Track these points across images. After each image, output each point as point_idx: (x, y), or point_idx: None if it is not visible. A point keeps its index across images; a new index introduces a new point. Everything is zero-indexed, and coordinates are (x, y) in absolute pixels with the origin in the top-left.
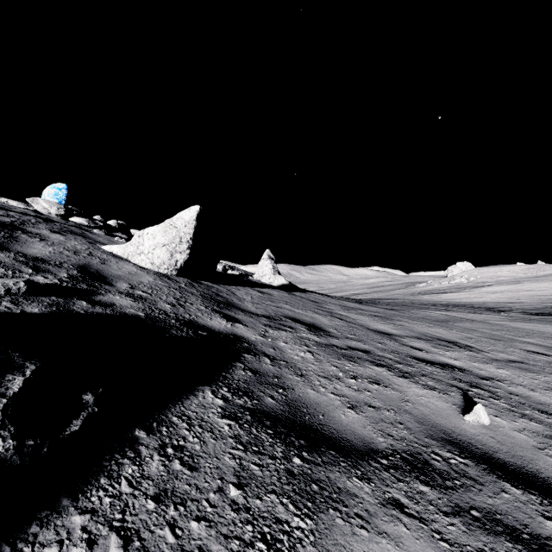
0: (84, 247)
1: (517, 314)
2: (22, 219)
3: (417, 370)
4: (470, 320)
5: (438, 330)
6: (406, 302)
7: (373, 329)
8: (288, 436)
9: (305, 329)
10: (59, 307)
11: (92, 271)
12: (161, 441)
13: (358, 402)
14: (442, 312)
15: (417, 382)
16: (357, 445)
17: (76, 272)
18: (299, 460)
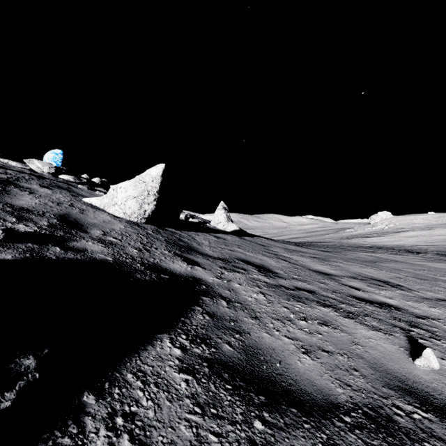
0: (67, 199)
1: (432, 255)
2: (18, 176)
3: (360, 310)
4: (394, 261)
5: (370, 270)
6: (337, 244)
7: (314, 269)
8: (247, 392)
9: (256, 271)
10: (33, 253)
11: (71, 219)
12: (111, 407)
13: (311, 346)
14: (369, 254)
15: (362, 323)
16: (317, 399)
17: (55, 221)
18: (261, 423)
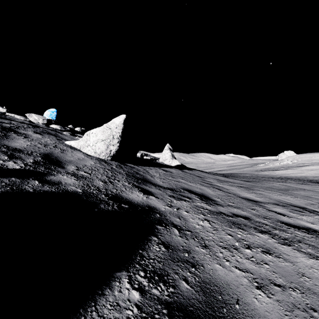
0: (53, 142)
1: None
2: (18, 125)
3: (292, 236)
4: (302, 189)
5: (287, 198)
6: (253, 176)
7: (243, 197)
8: None
9: (198, 199)
10: (13, 187)
11: (52, 157)
12: None
13: (262, 279)
14: (281, 183)
15: (299, 250)
16: None
17: (40, 159)
18: None
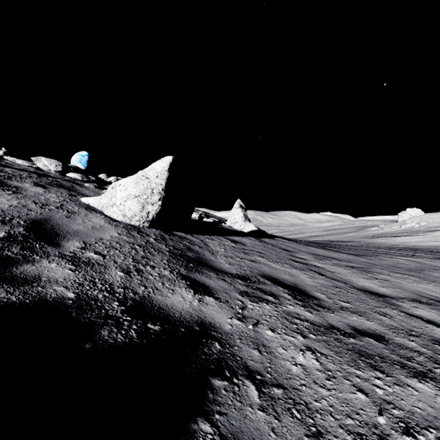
0: (59, 200)
1: None
2: (13, 174)
3: None
4: None
5: (430, 287)
6: (363, 245)
7: (360, 287)
8: None
9: (290, 297)
10: None
11: (46, 227)
12: None
13: None
14: (408, 258)
15: None
16: None
17: (21, 230)
18: None
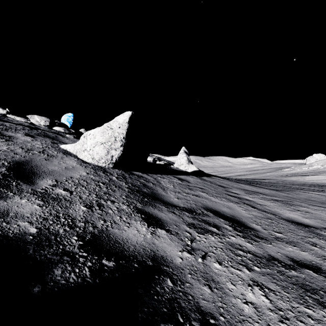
0: (42, 146)
1: None
2: (10, 127)
3: None
4: None
5: None
6: (280, 182)
7: (286, 218)
8: None
9: (231, 228)
10: None
11: (26, 167)
12: None
13: None
14: (318, 193)
15: None
16: None
17: (3, 170)
18: None
